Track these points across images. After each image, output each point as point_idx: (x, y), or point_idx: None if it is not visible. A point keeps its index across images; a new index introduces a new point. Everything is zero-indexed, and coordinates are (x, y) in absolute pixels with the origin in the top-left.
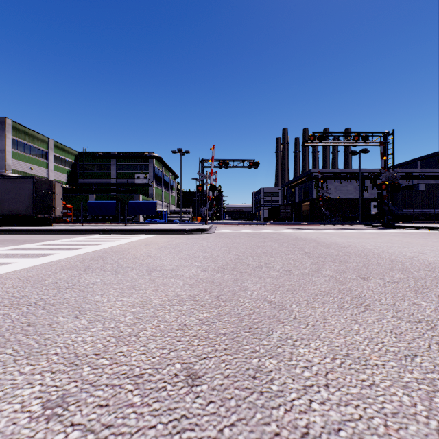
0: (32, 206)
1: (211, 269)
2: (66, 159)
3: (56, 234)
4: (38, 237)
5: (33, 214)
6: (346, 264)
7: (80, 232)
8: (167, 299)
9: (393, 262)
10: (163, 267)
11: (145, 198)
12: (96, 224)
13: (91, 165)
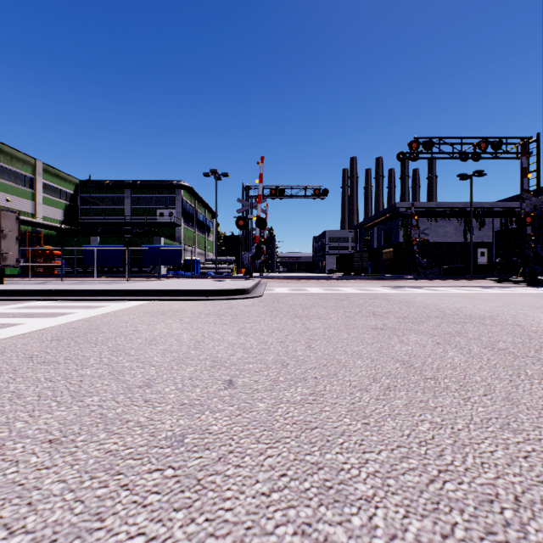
0: None
1: None
2: (61, 189)
3: None
4: None
5: None
6: None
7: (3, 297)
8: None
9: None
10: None
11: (170, 242)
12: (84, 279)
13: (97, 198)
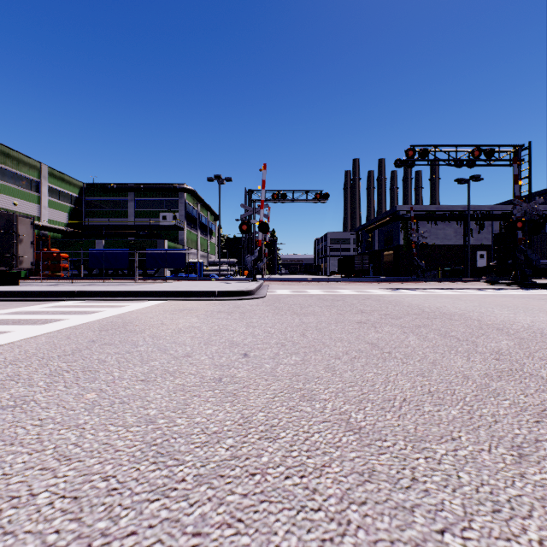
0: None
1: None
2: (66, 192)
3: None
4: None
5: None
6: None
7: (31, 297)
8: None
9: None
10: None
11: (173, 245)
12: (93, 281)
13: (101, 201)
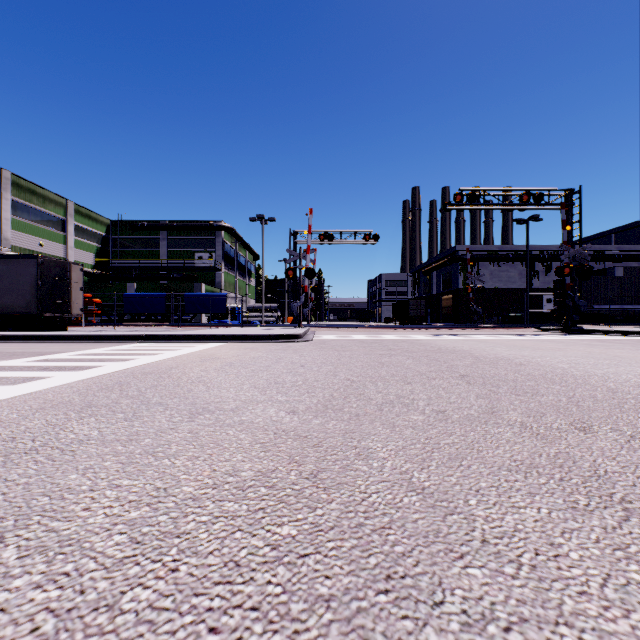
0: (36, 299)
1: (304, 409)
2: (93, 231)
3: (68, 343)
4: (38, 348)
5: (38, 312)
6: (538, 398)
7: (106, 340)
8: (212, 482)
9: (616, 393)
10: (220, 403)
11: (210, 289)
12: (135, 327)
13: (130, 240)
